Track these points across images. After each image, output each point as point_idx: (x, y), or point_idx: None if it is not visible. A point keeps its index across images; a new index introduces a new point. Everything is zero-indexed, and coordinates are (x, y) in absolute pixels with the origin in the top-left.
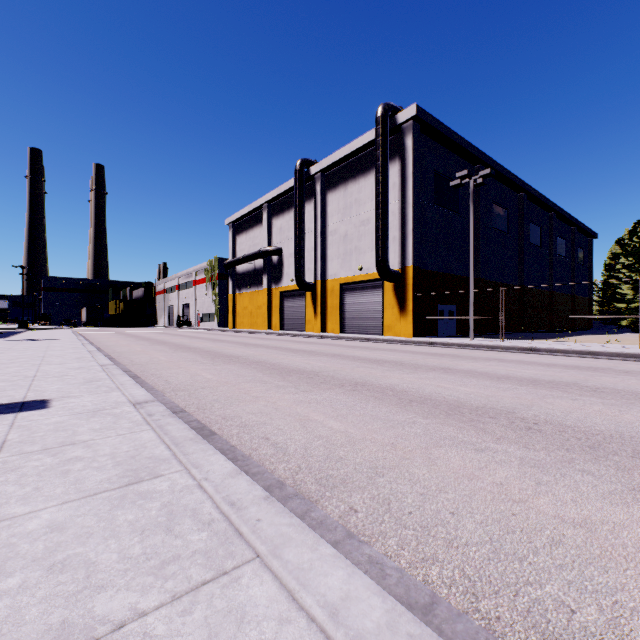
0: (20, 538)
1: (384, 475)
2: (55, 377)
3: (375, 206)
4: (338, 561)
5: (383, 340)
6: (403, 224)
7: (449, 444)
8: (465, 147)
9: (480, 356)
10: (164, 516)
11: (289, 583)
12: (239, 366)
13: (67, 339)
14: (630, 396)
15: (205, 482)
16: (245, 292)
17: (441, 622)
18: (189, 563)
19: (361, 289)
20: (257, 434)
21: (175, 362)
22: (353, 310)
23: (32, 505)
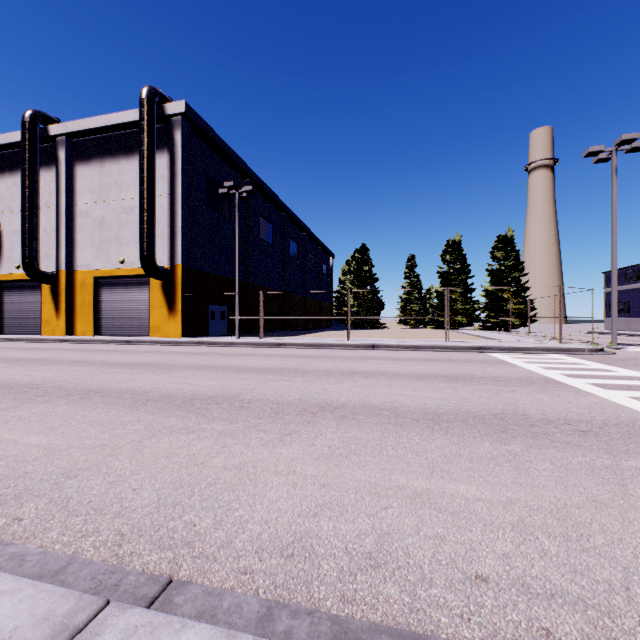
0: None
1: (77, 476)
2: None
3: (139, 195)
4: None
5: (148, 342)
6: (172, 220)
7: (165, 433)
8: (235, 160)
9: (239, 352)
10: None
11: None
12: None
13: None
14: (322, 374)
15: None
16: None
17: (68, 576)
18: None
19: (123, 285)
20: None
21: None
22: (113, 308)
23: None
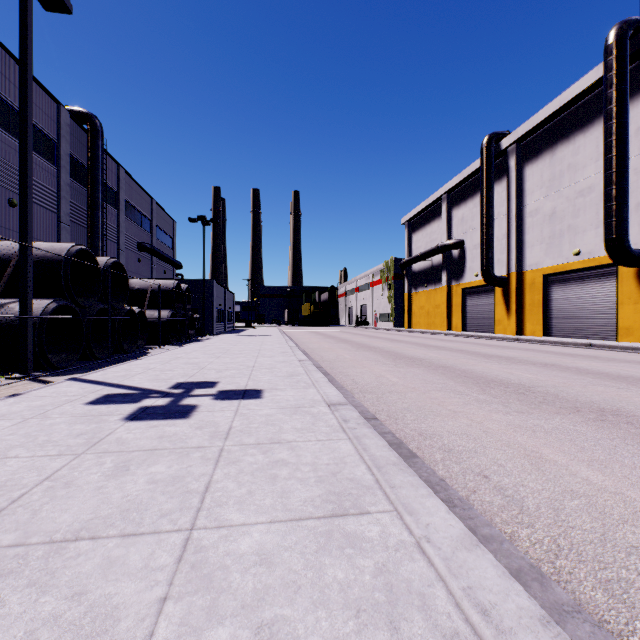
0: (233, 561)
1: None
2: (266, 369)
3: (603, 166)
4: None
5: (619, 347)
6: None
7: None
8: None
9: None
10: (381, 591)
11: None
12: (424, 370)
13: (275, 335)
14: None
15: (427, 545)
16: (421, 291)
17: None
18: None
19: (577, 280)
20: (469, 466)
21: (358, 361)
22: (564, 307)
23: (245, 514)
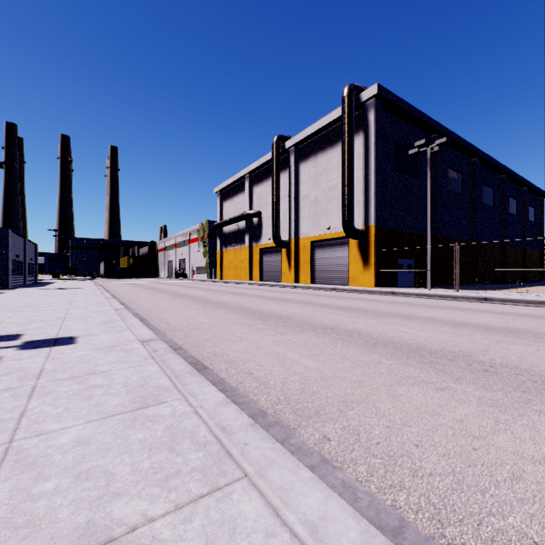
0: (54, 449)
1: (353, 408)
2: (80, 318)
3: (341, 174)
4: (316, 484)
5: (349, 290)
6: (366, 189)
7: (411, 383)
8: (422, 119)
9: (437, 304)
10: (167, 437)
11: (273, 501)
12: (226, 311)
13: (89, 288)
14: None
15: (200, 409)
16: (230, 249)
17: (410, 544)
18: (188, 478)
19: (329, 246)
20: (242, 369)
21: (174, 307)
22: (322, 264)
23: (63, 423)
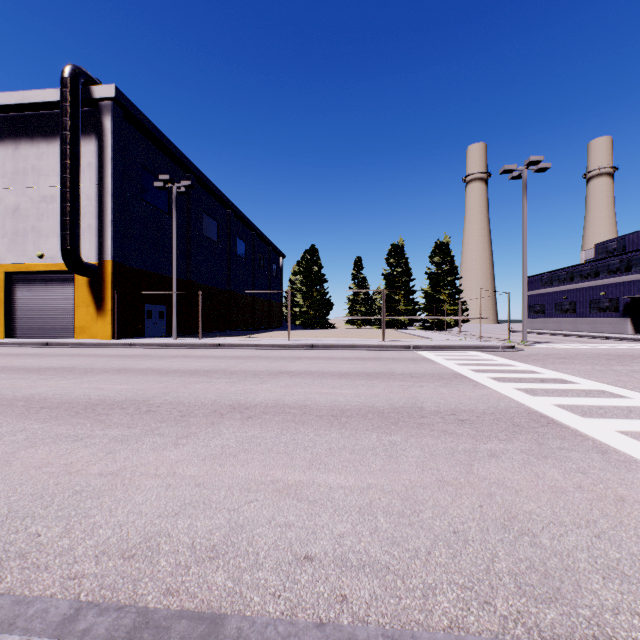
0: None
1: None
2: None
3: (61, 183)
4: None
5: (71, 344)
6: (101, 213)
7: (48, 442)
8: (175, 152)
9: (171, 354)
10: None
11: None
12: None
13: None
14: (250, 374)
15: None
16: None
17: None
18: None
19: (43, 281)
20: None
21: None
22: (30, 307)
23: None
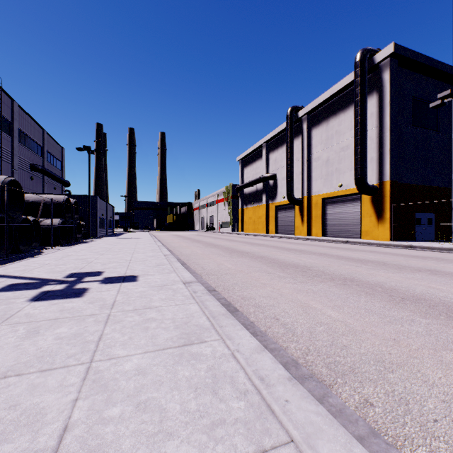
0: (121, 375)
1: (393, 371)
2: (140, 261)
3: (354, 134)
4: None
5: (362, 243)
6: (380, 146)
7: None
8: (445, 70)
9: None
10: (210, 378)
11: None
12: (249, 259)
13: (146, 238)
14: None
15: (237, 353)
16: (250, 207)
17: None
18: (233, 430)
19: (341, 202)
20: (268, 314)
21: (206, 254)
22: (334, 218)
23: (128, 350)
